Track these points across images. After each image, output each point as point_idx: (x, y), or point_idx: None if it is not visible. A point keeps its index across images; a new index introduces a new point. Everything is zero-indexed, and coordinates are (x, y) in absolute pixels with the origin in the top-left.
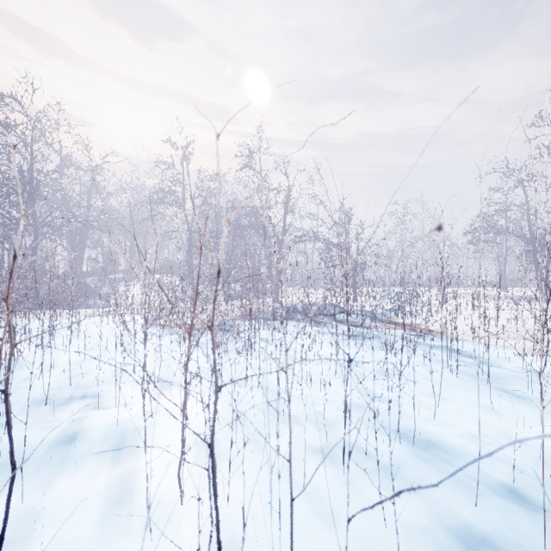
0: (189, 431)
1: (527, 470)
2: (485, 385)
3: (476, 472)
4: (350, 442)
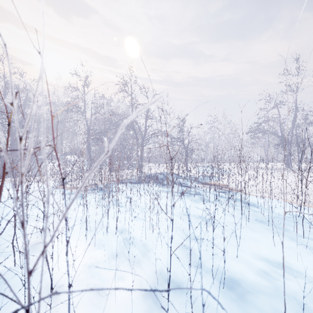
0: (44, 285)
1: (311, 308)
2: (267, 227)
3: (273, 312)
4: (176, 285)
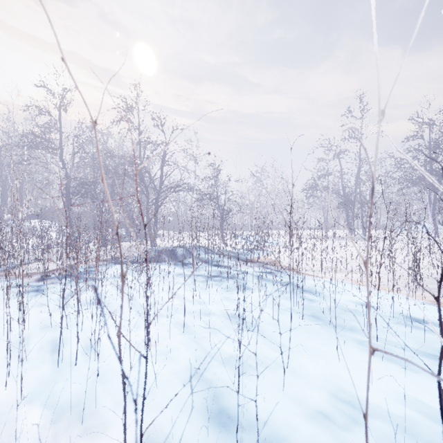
0: None
1: None
2: (328, 326)
3: None
4: None
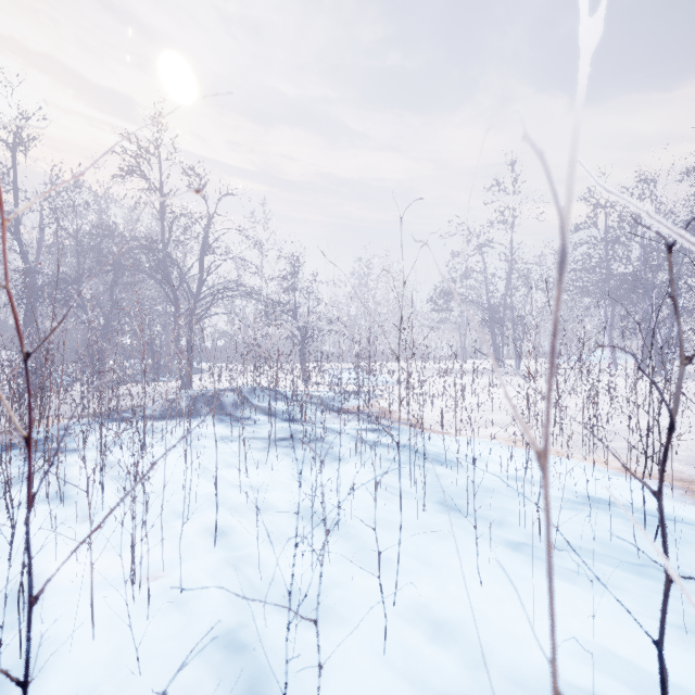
0: None
1: None
2: (464, 521)
3: None
4: None
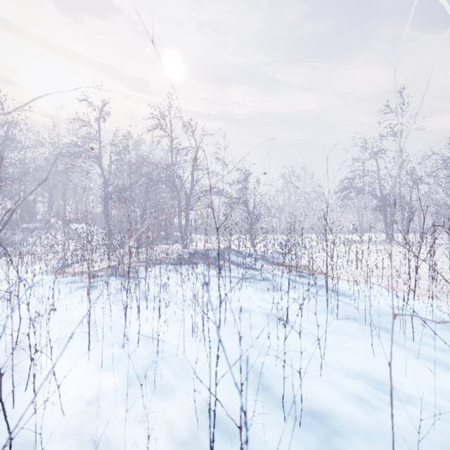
0: (2, 442)
1: None
2: (363, 327)
3: None
4: (227, 428)
